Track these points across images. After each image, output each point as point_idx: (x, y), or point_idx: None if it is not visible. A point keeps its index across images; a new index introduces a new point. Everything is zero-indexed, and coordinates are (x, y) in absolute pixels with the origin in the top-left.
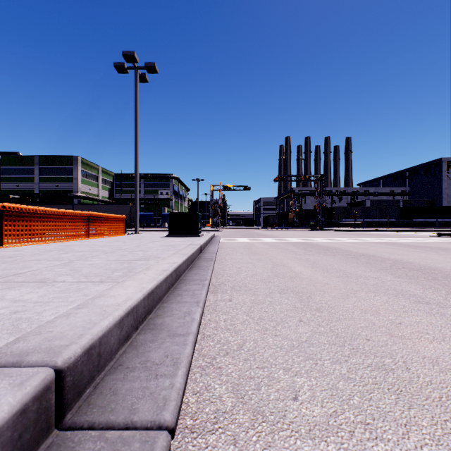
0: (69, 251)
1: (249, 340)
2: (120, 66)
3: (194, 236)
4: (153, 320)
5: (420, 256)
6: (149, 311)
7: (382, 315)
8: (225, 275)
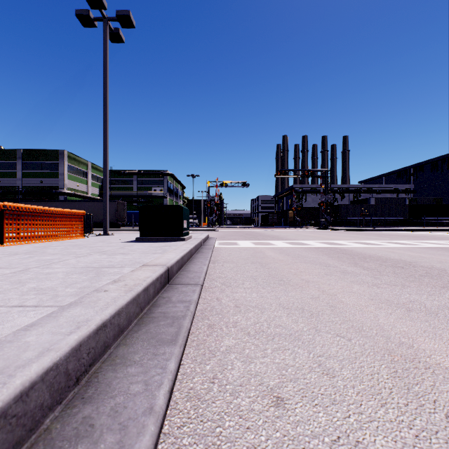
0: None
1: None
2: (84, 15)
3: (177, 240)
4: None
5: None
6: None
7: None
8: None
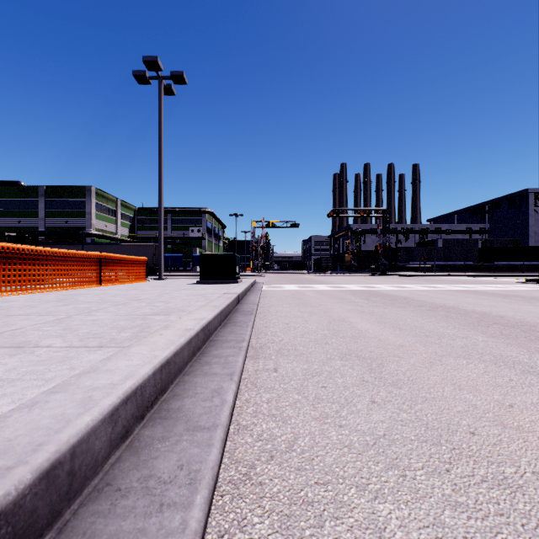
0: (71, 302)
1: (302, 433)
2: (141, 75)
3: (231, 282)
4: (167, 403)
5: (512, 307)
6: (163, 389)
7: (484, 392)
8: (268, 334)
